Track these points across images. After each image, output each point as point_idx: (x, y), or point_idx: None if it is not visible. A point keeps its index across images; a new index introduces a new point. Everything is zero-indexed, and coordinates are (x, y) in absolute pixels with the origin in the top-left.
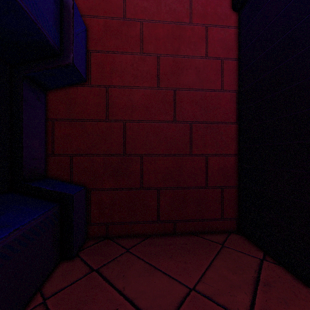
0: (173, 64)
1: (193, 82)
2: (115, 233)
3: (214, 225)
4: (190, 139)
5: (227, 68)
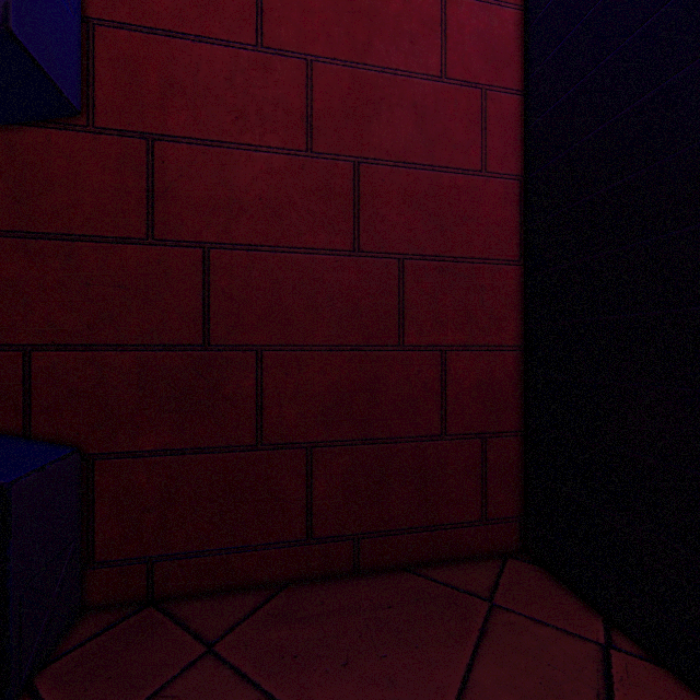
0: (351, 89)
1: (409, 143)
2: (176, 587)
3: (464, 540)
4: (400, 304)
5: (498, 113)
